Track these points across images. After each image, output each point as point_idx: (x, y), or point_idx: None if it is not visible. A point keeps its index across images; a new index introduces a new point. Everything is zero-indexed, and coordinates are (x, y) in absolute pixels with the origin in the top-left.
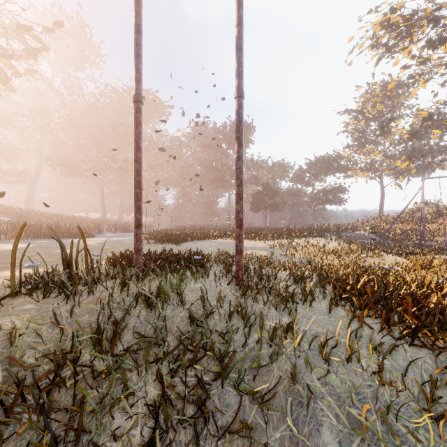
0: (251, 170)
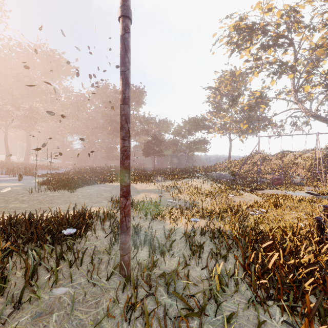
0: (143, 124)
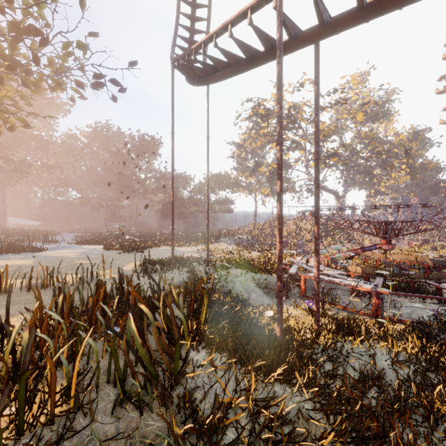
0: (159, 181)
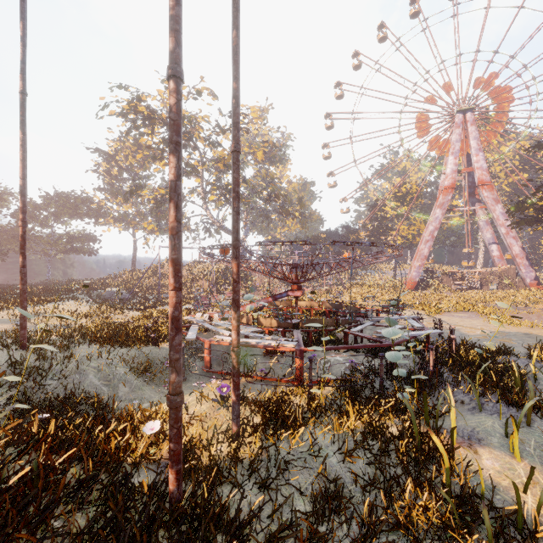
0: None
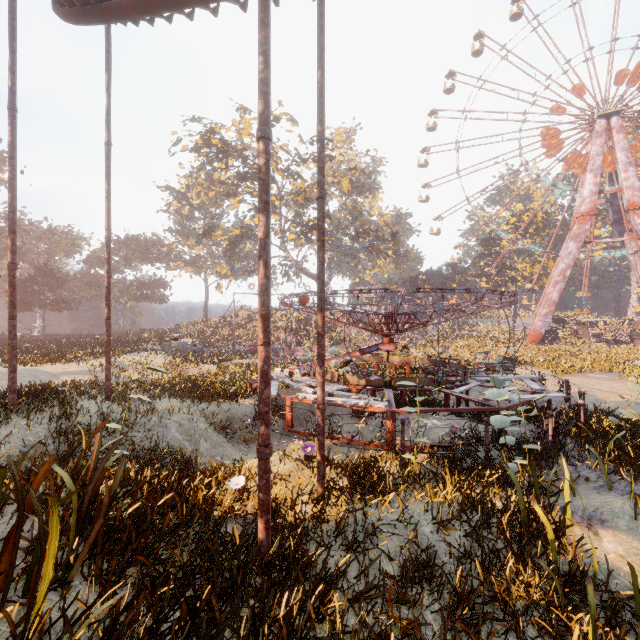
0: (6, 236)
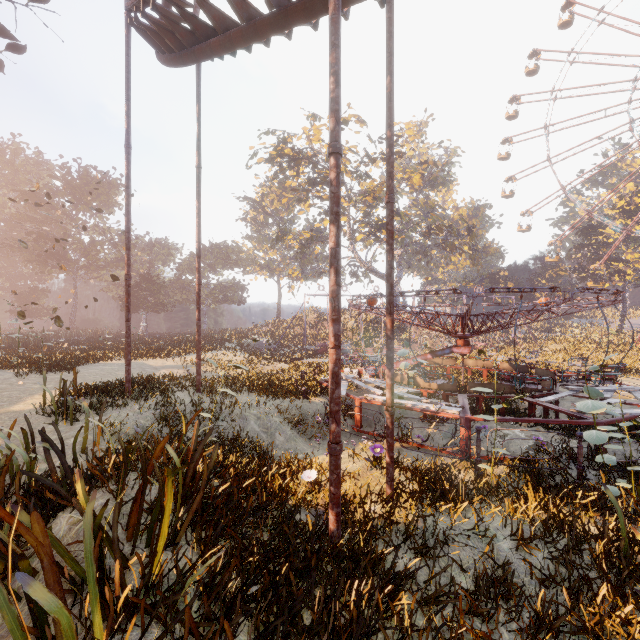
0: (119, 250)
